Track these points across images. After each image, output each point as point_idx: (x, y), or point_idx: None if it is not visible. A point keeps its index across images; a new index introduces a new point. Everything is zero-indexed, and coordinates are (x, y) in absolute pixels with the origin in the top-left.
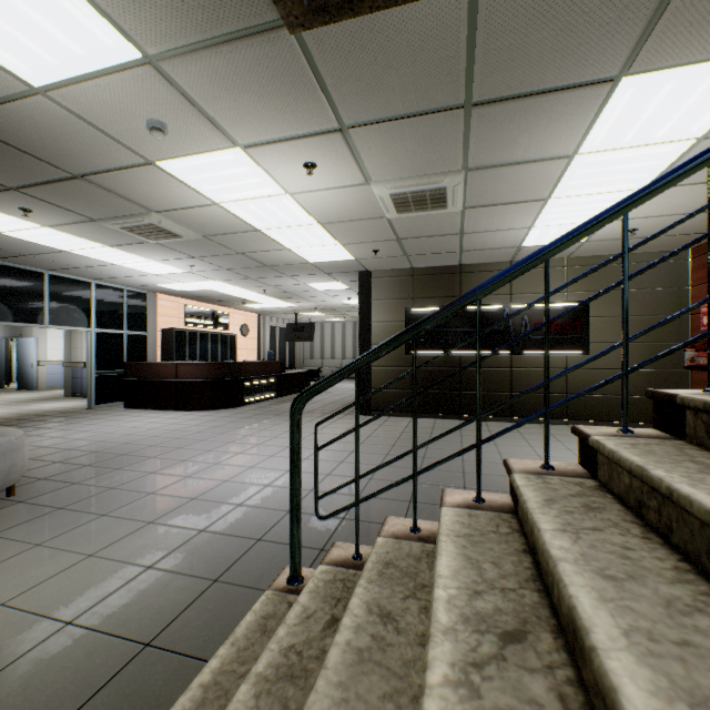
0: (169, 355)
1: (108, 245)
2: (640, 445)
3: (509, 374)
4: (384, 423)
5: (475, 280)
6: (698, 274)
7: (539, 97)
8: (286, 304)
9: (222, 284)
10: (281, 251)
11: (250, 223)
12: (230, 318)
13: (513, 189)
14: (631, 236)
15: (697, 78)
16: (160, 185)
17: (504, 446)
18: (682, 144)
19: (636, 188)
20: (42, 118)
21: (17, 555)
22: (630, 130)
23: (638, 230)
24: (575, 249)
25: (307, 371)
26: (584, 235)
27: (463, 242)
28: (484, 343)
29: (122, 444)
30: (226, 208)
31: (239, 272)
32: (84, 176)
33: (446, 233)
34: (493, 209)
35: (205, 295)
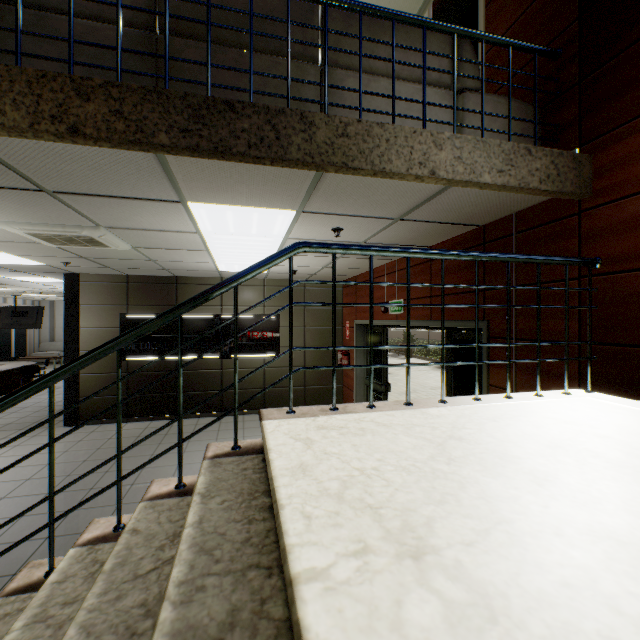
0: None
1: None
2: (7, 618)
3: (221, 374)
4: (87, 436)
5: (191, 291)
6: (346, 300)
7: (122, 199)
8: None
9: None
10: None
11: None
12: None
13: (169, 242)
14: (299, 273)
15: (246, 212)
16: None
17: (190, 453)
18: (277, 239)
19: (271, 253)
20: None
21: None
22: (229, 227)
23: (299, 271)
24: (266, 275)
25: (23, 367)
26: (10, 405)
27: (161, 264)
28: (198, 348)
29: None
30: None
31: None
32: None
33: (136, 258)
34: (165, 250)
35: None
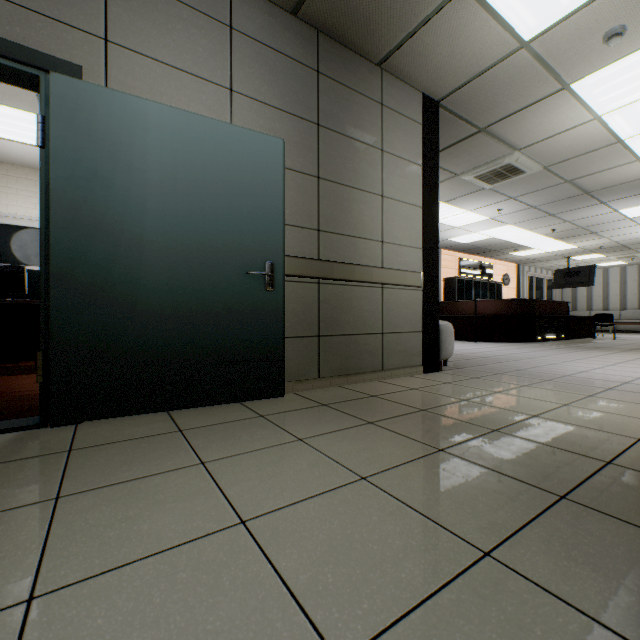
0: (450, 300)
1: (444, 201)
2: None
3: None
4: None
5: None
6: None
7: None
8: (563, 246)
9: (510, 228)
10: (624, 165)
11: (616, 134)
12: (492, 269)
13: None
14: None
15: None
16: (550, 114)
17: None
18: None
19: None
20: (503, 74)
21: (518, 387)
22: None
23: None
24: None
25: (595, 315)
26: None
27: None
28: None
29: (469, 353)
30: (604, 119)
31: (543, 208)
32: (486, 128)
33: None
34: None
35: (481, 246)
